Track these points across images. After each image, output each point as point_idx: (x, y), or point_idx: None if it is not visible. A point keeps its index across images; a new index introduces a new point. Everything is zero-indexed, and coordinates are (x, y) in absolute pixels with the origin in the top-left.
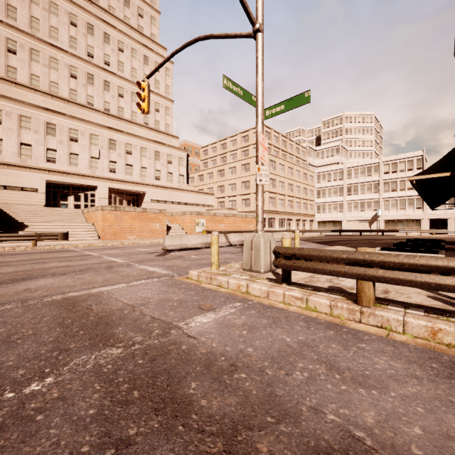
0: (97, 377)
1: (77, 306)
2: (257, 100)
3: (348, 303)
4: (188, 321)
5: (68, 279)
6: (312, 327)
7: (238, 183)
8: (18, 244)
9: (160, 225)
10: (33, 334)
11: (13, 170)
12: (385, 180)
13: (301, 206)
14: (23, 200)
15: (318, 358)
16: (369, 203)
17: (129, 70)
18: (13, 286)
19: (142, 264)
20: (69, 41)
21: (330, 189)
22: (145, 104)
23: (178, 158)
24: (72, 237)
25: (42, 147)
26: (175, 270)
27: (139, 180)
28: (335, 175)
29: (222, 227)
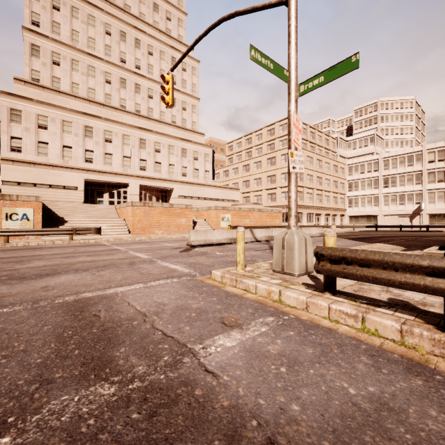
0: (68, 444)
1: (85, 312)
2: (289, 75)
3: (429, 330)
4: (206, 343)
5: (88, 276)
6: (383, 368)
7: (263, 177)
8: (59, 237)
9: (186, 220)
10: (23, 350)
11: (57, 170)
12: (430, 170)
13: (330, 200)
14: (65, 198)
15: (415, 442)
16: (410, 196)
17: (157, 72)
18: (35, 282)
19: (165, 260)
20: (104, 49)
21: (364, 181)
22: (169, 97)
23: (204, 155)
24: (105, 231)
25: (81, 149)
26: (198, 269)
27: (167, 177)
28: (370, 166)
29: (248, 222)
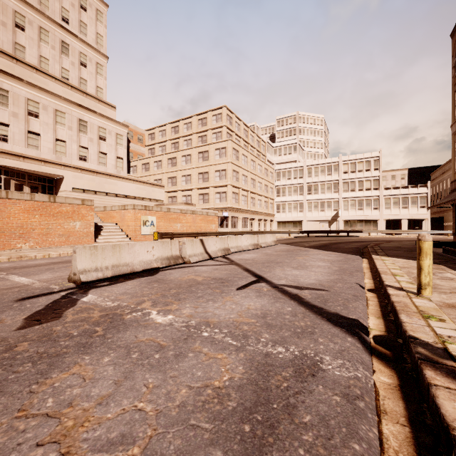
0: None
1: None
2: None
3: None
4: None
5: None
6: None
7: (194, 174)
8: None
9: (82, 224)
10: None
11: None
12: (345, 180)
13: (262, 204)
14: None
15: None
16: (329, 203)
17: None
18: None
19: None
20: None
21: (291, 187)
22: None
23: (115, 135)
24: None
25: None
26: None
27: (52, 158)
28: (296, 172)
29: (179, 228)
